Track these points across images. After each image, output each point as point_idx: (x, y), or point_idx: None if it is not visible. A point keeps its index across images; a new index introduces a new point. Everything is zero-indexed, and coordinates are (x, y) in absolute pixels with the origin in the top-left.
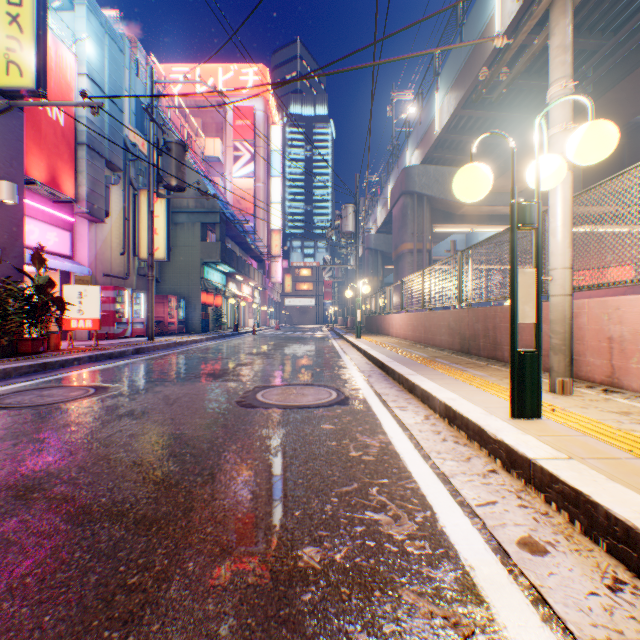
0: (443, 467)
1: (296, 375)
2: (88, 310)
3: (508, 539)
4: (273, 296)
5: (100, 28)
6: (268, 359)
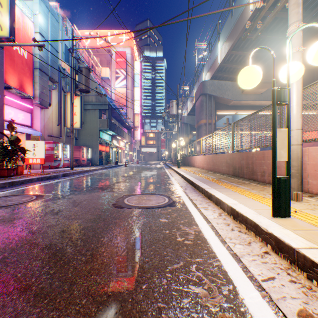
0: (235, 249)
1: (146, 188)
2: (38, 154)
3: (290, 312)
4: (135, 147)
5: (46, 9)
6: (132, 179)
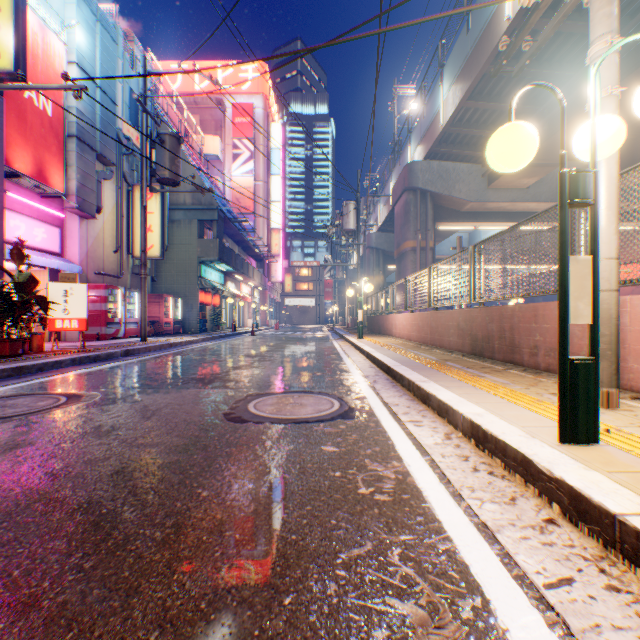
0: (483, 514)
1: (294, 380)
2: (74, 309)
3: None
4: (273, 296)
5: (91, 16)
6: (265, 362)
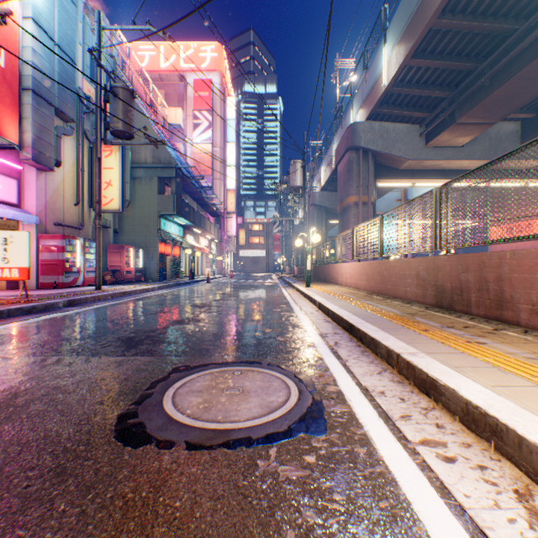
0: None
1: (238, 342)
2: (14, 258)
3: None
4: (229, 248)
5: None
6: (211, 313)
